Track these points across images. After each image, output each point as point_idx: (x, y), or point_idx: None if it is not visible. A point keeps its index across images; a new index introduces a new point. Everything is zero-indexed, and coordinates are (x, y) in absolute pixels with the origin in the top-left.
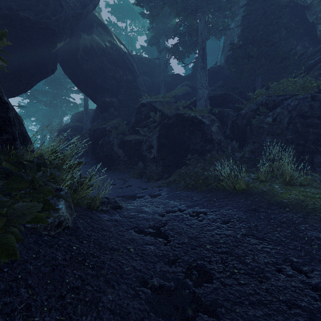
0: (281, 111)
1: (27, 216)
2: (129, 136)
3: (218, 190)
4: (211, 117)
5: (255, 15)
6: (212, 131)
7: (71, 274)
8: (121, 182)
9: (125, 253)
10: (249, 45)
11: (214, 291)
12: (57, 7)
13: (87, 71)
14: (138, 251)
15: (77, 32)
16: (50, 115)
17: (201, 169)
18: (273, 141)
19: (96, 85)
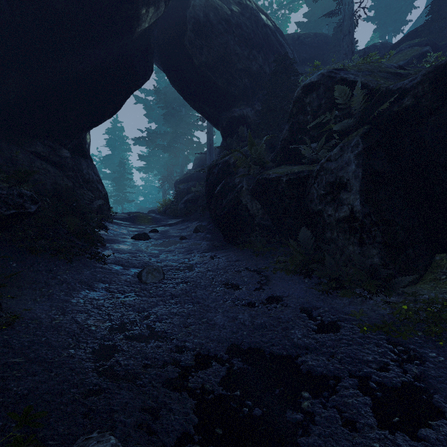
0: None
1: None
2: (274, 169)
3: None
4: None
5: None
6: None
7: None
8: (253, 281)
9: None
10: None
11: None
12: None
13: (201, 68)
14: None
15: None
16: (171, 163)
17: None
18: None
19: (217, 92)
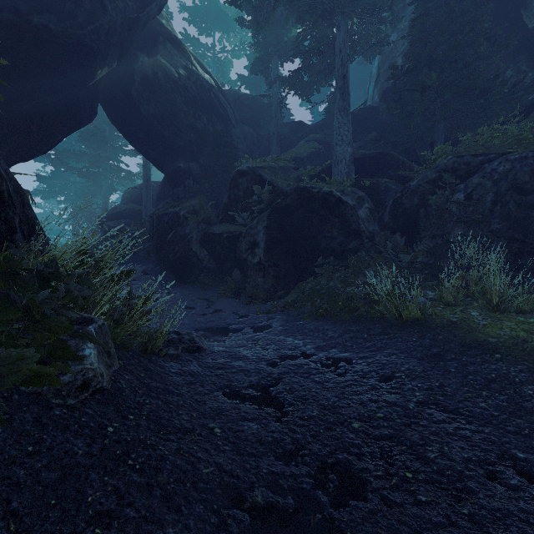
0: (481, 182)
1: (6, 380)
2: (217, 227)
3: (371, 319)
4: (357, 193)
5: (433, 18)
6: (359, 217)
7: (99, 484)
8: (204, 304)
9: (205, 438)
10: (424, 68)
11: (371, 516)
12: (97, 9)
13: (148, 117)
14: (228, 432)
15: (131, 52)
16: (89, 191)
17: (340, 283)
18: (467, 233)
19: (162, 140)
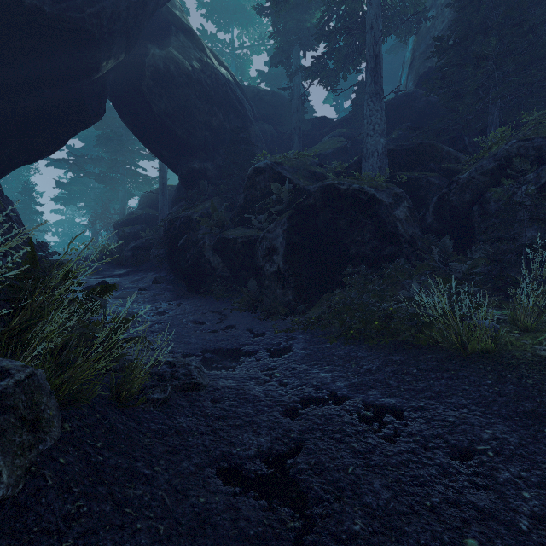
0: None
1: None
2: (232, 231)
3: (418, 346)
4: (394, 190)
5: None
6: (397, 218)
7: None
8: (216, 318)
9: None
10: (477, 36)
11: None
12: None
13: (160, 115)
14: None
15: (141, 45)
16: (107, 197)
17: (375, 297)
18: (543, 236)
19: (176, 139)
